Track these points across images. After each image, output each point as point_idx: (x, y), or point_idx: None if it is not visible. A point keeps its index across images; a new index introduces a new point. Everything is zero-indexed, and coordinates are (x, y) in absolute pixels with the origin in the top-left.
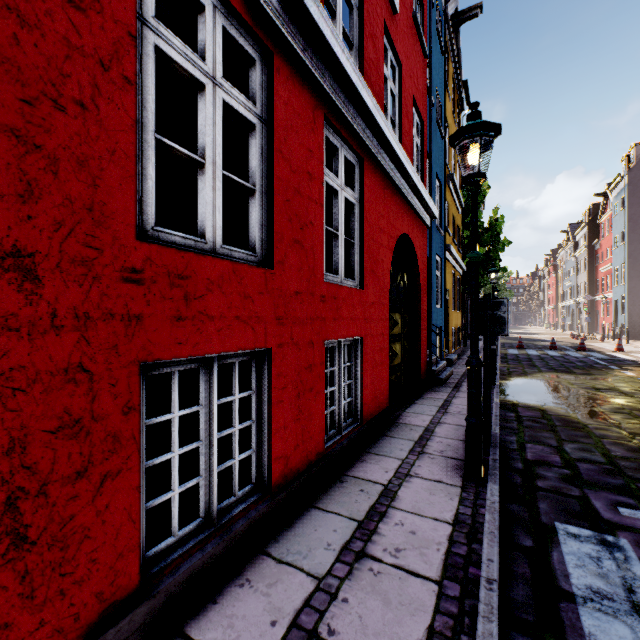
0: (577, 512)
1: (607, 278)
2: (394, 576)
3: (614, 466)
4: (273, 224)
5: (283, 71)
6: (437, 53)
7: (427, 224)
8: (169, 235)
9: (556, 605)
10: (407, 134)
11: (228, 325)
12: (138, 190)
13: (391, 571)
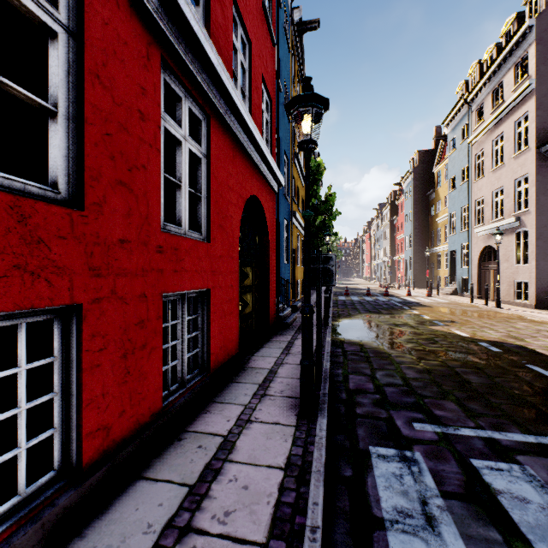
0: (385, 433)
1: (401, 244)
2: None
3: (409, 387)
4: (85, 157)
5: None
6: (285, 49)
7: (275, 190)
8: None
9: (370, 536)
10: (257, 107)
11: None
12: None
13: (216, 544)
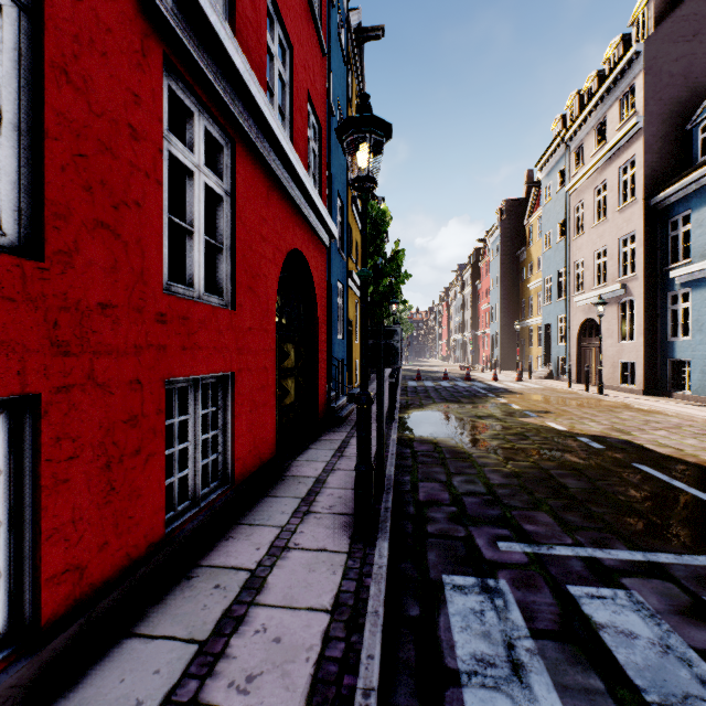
0: (463, 557)
1: (486, 315)
2: None
3: (493, 495)
4: (44, 186)
5: None
6: (339, 60)
7: (326, 244)
8: None
9: (441, 696)
10: (301, 133)
11: None
12: None
13: None
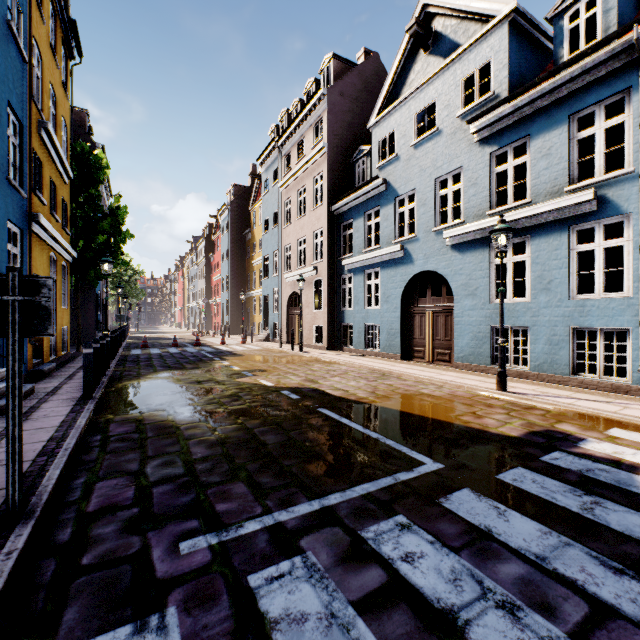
0: (125, 591)
1: (219, 286)
2: None
3: (192, 475)
4: None
5: None
6: None
7: None
8: None
9: None
10: None
11: None
12: None
13: None
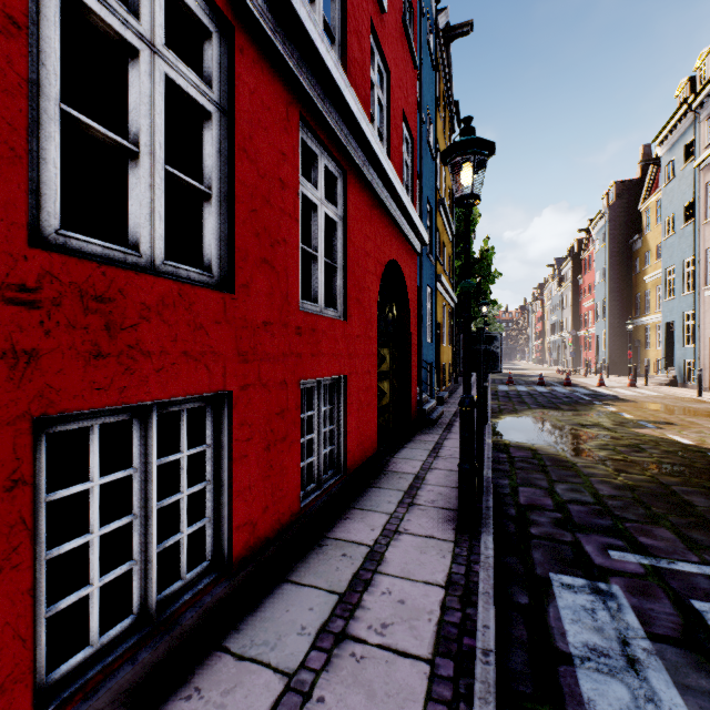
0: (570, 559)
1: (590, 313)
2: (380, 660)
3: (603, 506)
4: (235, 238)
5: (248, 52)
6: (428, 67)
7: (417, 251)
8: (83, 243)
9: (554, 670)
10: (396, 150)
11: (172, 363)
12: (32, 177)
13: (377, 654)
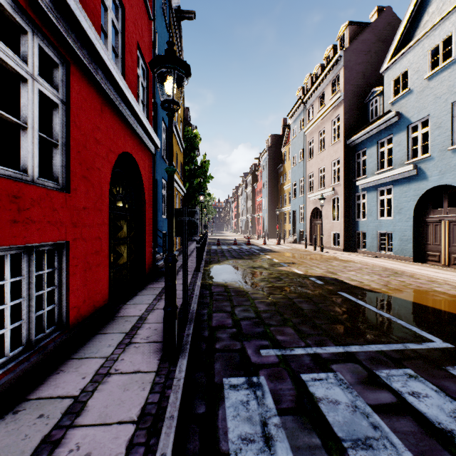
0: (238, 363)
1: (260, 205)
2: None
3: (260, 318)
4: None
5: None
6: (163, 27)
7: (152, 151)
8: None
9: None
10: (131, 70)
11: None
12: None
13: None
